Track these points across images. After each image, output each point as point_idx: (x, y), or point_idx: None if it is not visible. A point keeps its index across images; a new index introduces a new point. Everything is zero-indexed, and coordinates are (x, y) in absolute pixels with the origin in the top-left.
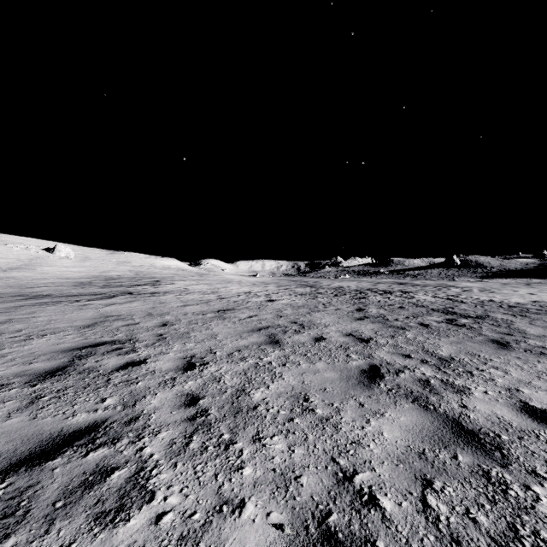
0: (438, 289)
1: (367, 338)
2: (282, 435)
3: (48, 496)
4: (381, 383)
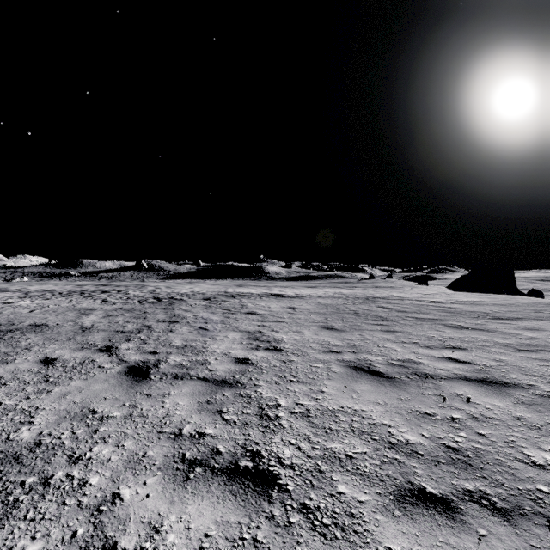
0: (139, 288)
1: (131, 308)
2: (139, 320)
3: (106, 329)
4: (152, 313)
